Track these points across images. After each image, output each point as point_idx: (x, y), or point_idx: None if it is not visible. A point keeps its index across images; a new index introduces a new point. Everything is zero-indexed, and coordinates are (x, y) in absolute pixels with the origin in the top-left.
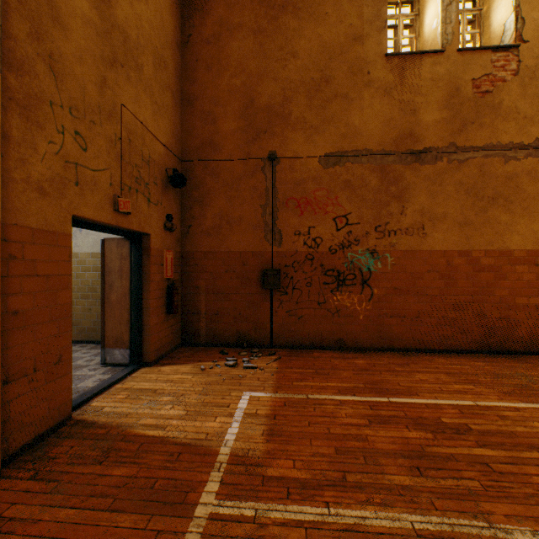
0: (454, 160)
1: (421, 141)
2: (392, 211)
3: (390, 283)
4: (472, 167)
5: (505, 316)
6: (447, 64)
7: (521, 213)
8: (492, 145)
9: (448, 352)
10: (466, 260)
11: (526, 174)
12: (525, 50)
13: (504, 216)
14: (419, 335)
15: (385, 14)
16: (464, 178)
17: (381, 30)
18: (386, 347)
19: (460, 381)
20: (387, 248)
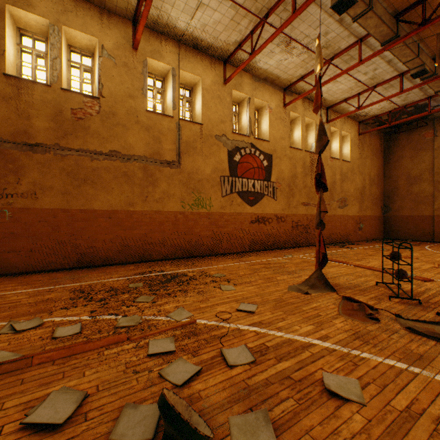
0: (59, 154)
1: (35, 138)
2: (10, 181)
3: (9, 229)
4: (72, 160)
5: (93, 246)
6: (54, 94)
7: (102, 190)
8: (84, 149)
9: (55, 271)
10: (68, 215)
11: (105, 169)
12: (104, 102)
13: (92, 191)
14: (33, 262)
15: (4, 46)
16: (66, 166)
17: (1, 56)
18: (5, 273)
19: (19, 285)
20: (6, 205)
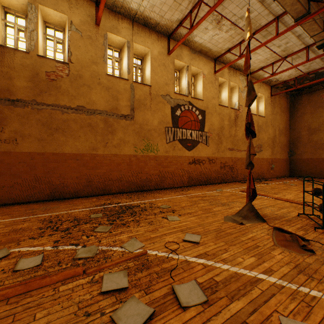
0: (36, 108)
1: (15, 95)
2: None
3: None
4: (46, 113)
5: (63, 182)
6: (32, 60)
7: (71, 137)
8: (56, 104)
9: (32, 202)
10: (43, 157)
11: (73, 120)
12: (73, 67)
13: (62, 138)
14: (14, 196)
15: None
16: (42, 118)
17: None
18: None
19: None
20: None
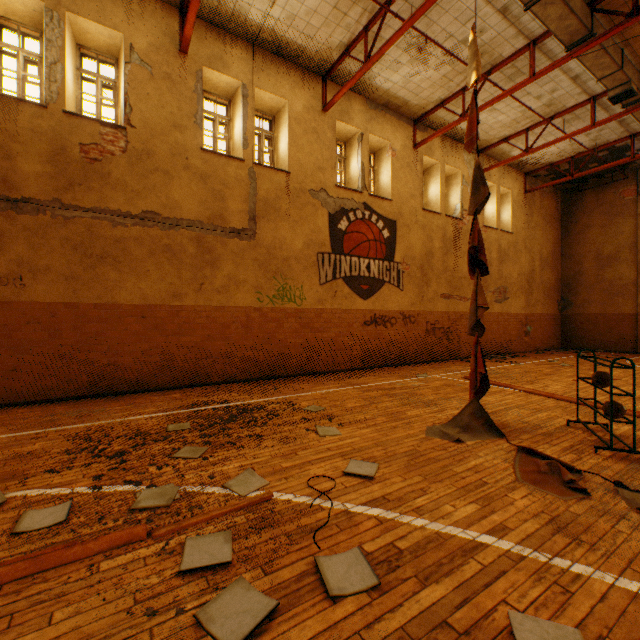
0: (60, 216)
1: (20, 189)
2: None
3: None
4: (82, 225)
5: (115, 362)
6: (53, 121)
7: (131, 272)
8: (102, 209)
9: (54, 401)
10: (75, 312)
11: (135, 240)
12: (134, 134)
13: (114, 274)
14: (18, 388)
15: None
16: (72, 235)
17: None
18: None
19: None
20: None
